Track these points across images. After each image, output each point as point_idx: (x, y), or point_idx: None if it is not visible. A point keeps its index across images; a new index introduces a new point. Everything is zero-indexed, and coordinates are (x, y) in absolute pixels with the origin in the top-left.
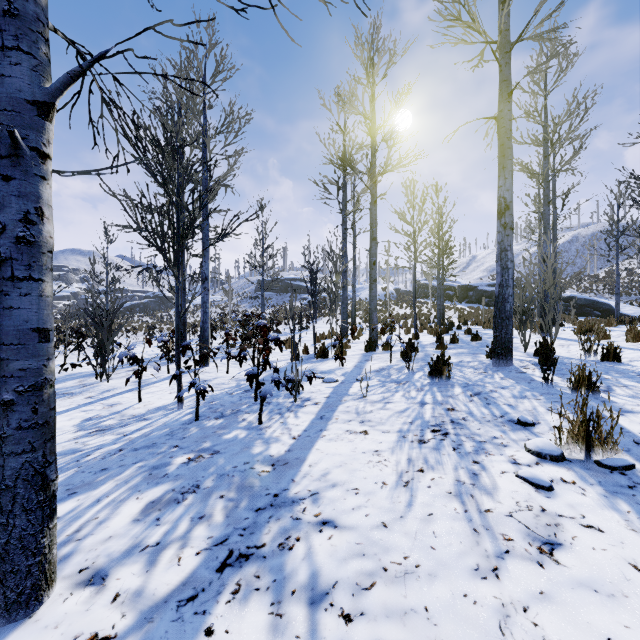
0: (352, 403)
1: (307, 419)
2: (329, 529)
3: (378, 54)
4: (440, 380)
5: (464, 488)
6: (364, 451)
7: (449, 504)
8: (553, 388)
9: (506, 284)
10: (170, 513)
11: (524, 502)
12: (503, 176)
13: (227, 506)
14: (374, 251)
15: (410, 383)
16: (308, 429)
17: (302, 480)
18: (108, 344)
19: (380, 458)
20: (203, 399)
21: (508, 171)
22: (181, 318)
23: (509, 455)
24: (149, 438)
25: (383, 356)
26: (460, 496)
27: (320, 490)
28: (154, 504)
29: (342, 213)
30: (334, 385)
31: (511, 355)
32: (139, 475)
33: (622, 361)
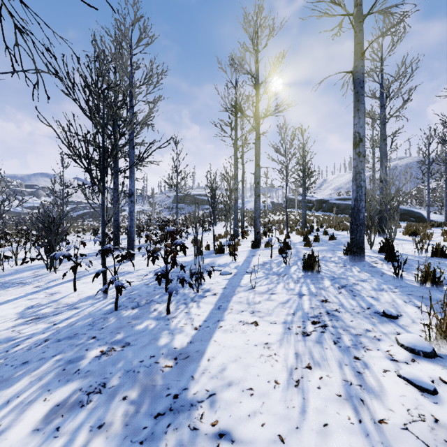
0: (243, 294)
1: (207, 309)
2: (226, 445)
3: (261, 28)
4: (311, 273)
5: (352, 390)
6: (256, 343)
7: (342, 411)
8: (403, 281)
9: (360, 198)
10: (71, 420)
11: (415, 410)
12: (358, 116)
13: (128, 411)
14: (258, 174)
15: (288, 275)
16: (208, 319)
17: (201, 377)
18: (55, 244)
19: (270, 352)
20: (120, 294)
21: (361, 112)
22: (115, 223)
23: (385, 350)
24: (73, 328)
25: (265, 252)
26: (350, 400)
27: (217, 390)
28: (58, 408)
29: (234, 147)
30: (229, 277)
31: (364, 253)
32: (54, 370)
33: (446, 257)
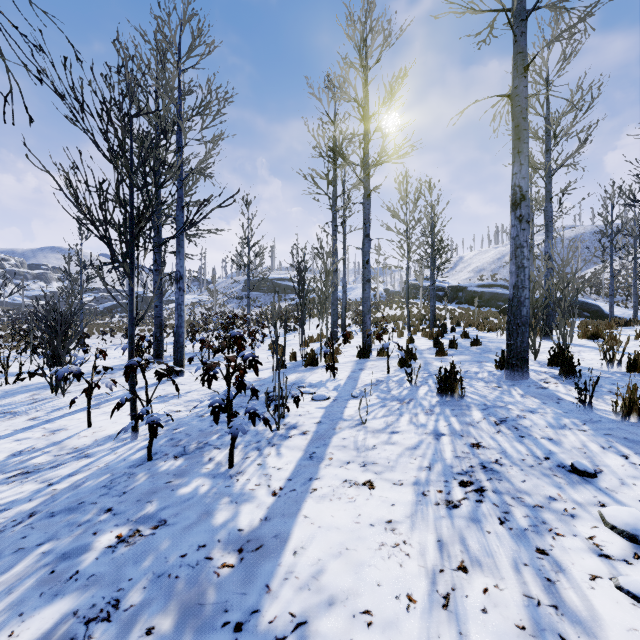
0: (349, 433)
1: (292, 459)
2: None
3: (372, 34)
4: (451, 399)
5: (543, 617)
6: (372, 522)
7: None
8: (592, 412)
9: (522, 285)
10: None
11: None
12: (518, 162)
13: None
14: (367, 249)
15: (415, 402)
16: (293, 477)
17: (282, 588)
18: (63, 353)
19: (396, 537)
20: (154, 436)
21: (524, 156)
22: (157, 321)
23: (586, 536)
24: (78, 492)
25: (378, 364)
26: (543, 639)
27: (310, 614)
28: None
29: (332, 209)
30: (326, 404)
31: (527, 366)
32: (35, 574)
33: None
